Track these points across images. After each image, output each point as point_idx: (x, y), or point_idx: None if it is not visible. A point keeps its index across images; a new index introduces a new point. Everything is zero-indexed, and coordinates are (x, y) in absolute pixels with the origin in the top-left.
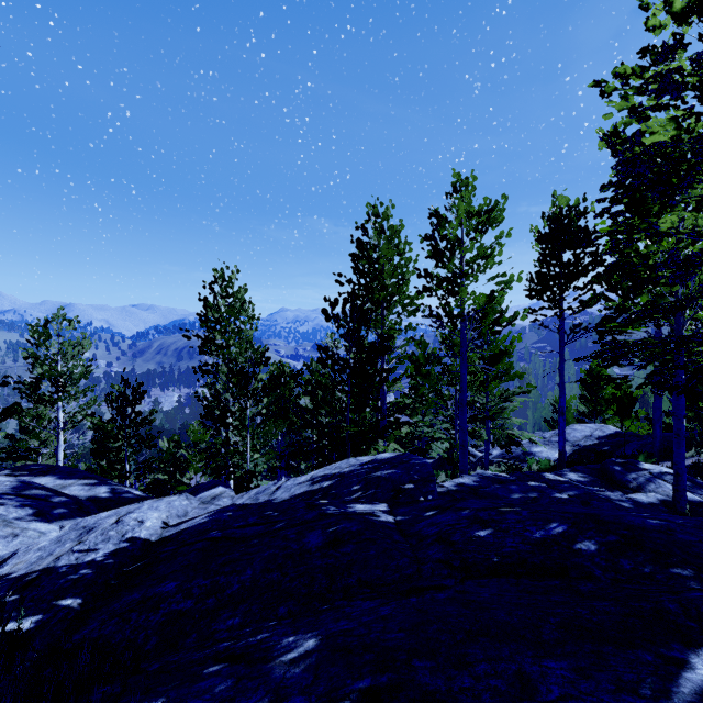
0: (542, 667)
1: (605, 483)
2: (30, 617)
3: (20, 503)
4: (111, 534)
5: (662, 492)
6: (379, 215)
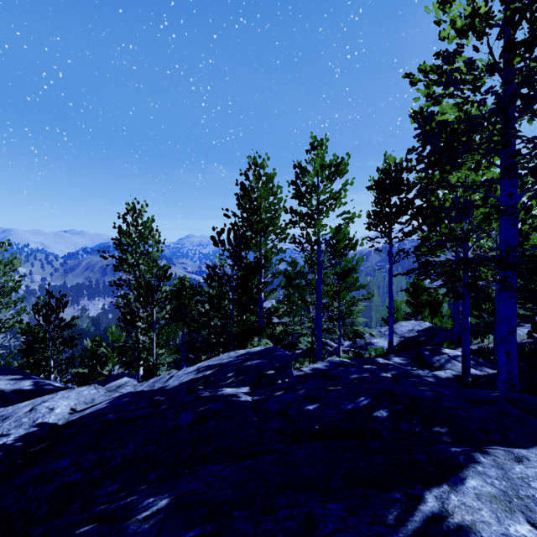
0: (325, 509)
1: (418, 364)
2: None
3: None
4: (23, 421)
5: (456, 369)
6: (257, 165)
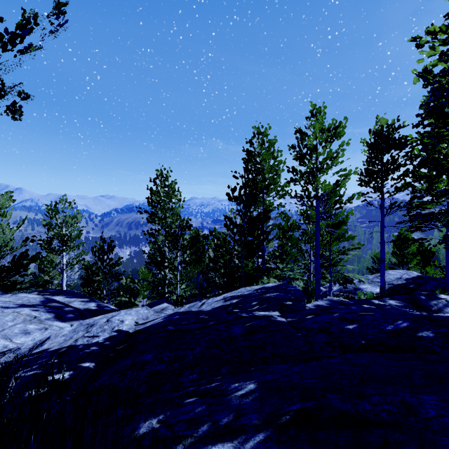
0: (418, 399)
1: (415, 307)
2: (66, 372)
3: (47, 310)
4: (105, 327)
5: None
6: (261, 133)
